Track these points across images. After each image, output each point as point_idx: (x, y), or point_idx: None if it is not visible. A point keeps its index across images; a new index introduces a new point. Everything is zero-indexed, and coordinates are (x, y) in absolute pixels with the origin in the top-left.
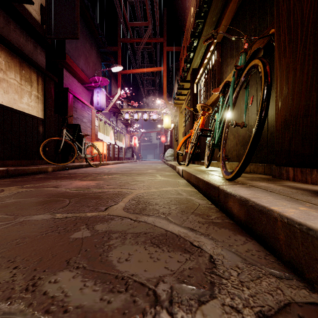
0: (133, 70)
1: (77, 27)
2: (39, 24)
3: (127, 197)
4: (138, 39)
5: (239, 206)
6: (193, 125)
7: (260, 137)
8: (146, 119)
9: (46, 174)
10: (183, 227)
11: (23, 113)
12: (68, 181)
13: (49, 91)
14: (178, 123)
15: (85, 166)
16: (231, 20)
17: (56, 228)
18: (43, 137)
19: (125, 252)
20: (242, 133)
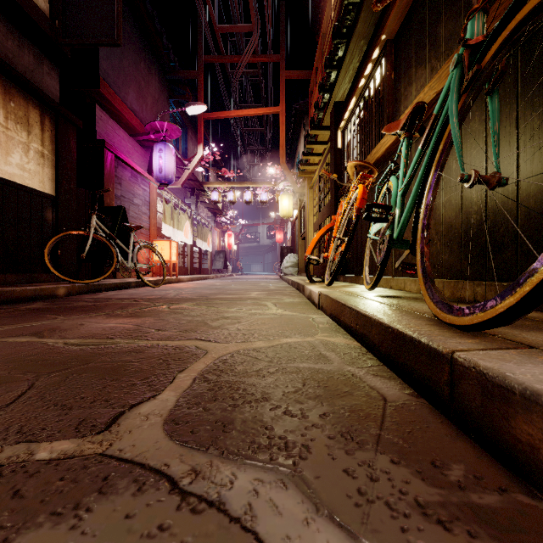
0: (225, 113)
1: (118, 23)
2: (45, 17)
3: (191, 369)
4: (234, 58)
5: None
6: (336, 209)
7: None
8: (250, 201)
9: (50, 301)
10: None
11: (11, 184)
12: (81, 317)
13: (67, 145)
14: (305, 207)
15: (134, 285)
16: None
17: None
18: (54, 230)
19: None
20: (446, 217)
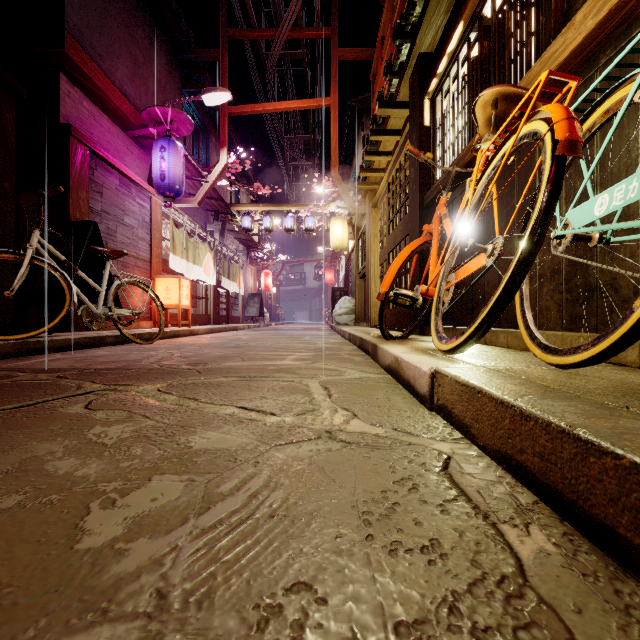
0: (257, 106)
1: None
2: None
3: None
4: (270, 32)
5: None
6: (421, 222)
7: None
8: (291, 229)
9: None
10: None
11: None
12: None
13: None
14: (366, 233)
15: (113, 341)
16: None
17: None
18: None
19: None
20: None
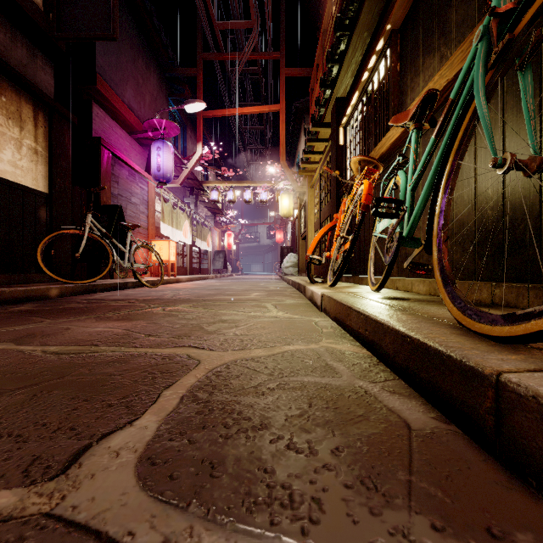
0: (225, 111)
1: (114, 16)
2: (38, 10)
3: (179, 384)
4: (234, 55)
5: None
6: (338, 207)
7: None
8: (249, 200)
9: (41, 302)
10: None
11: (3, 181)
12: (69, 321)
13: (61, 141)
14: (306, 206)
15: (131, 286)
16: None
17: None
18: (48, 229)
19: None
20: (457, 214)
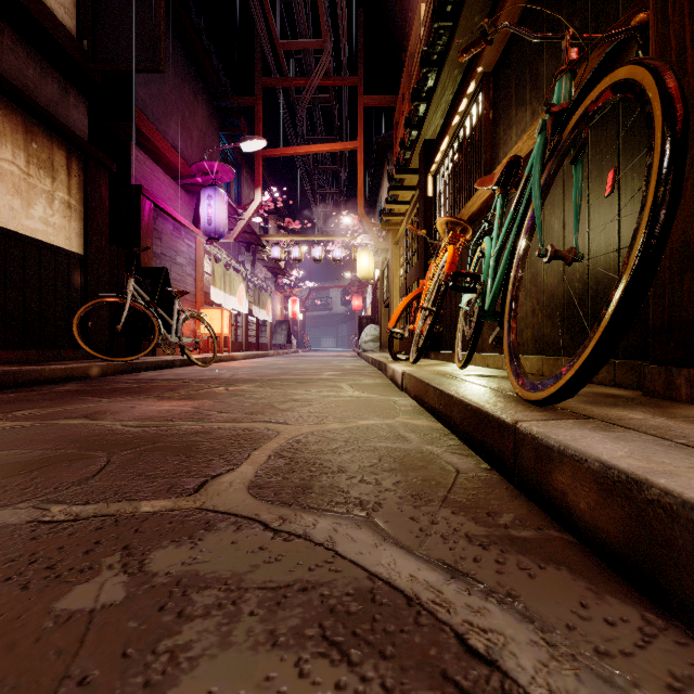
0: (289, 149)
1: (161, 44)
2: (71, 38)
3: (264, 447)
4: (301, 80)
5: (598, 494)
6: (426, 271)
7: (650, 281)
8: (320, 259)
9: (84, 382)
10: (423, 559)
11: (34, 241)
12: (129, 400)
13: (97, 192)
14: (389, 267)
15: (179, 364)
16: (519, 17)
17: (27, 563)
18: (82, 297)
19: (224, 690)
20: (548, 285)
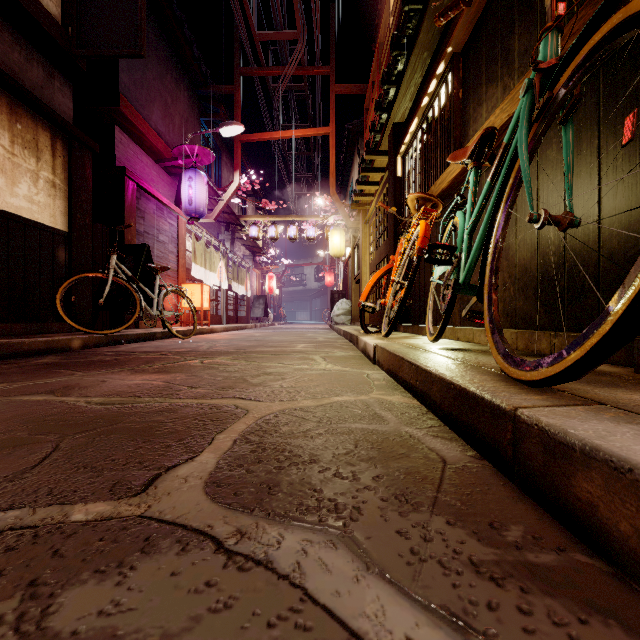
0: (266, 134)
1: (142, 31)
2: (56, 24)
3: (230, 429)
4: (276, 70)
5: None
6: (395, 248)
7: None
8: (294, 238)
9: (64, 354)
10: (420, 605)
11: (18, 218)
12: (102, 373)
13: (82, 173)
14: (360, 245)
15: (160, 336)
16: None
17: None
18: (66, 272)
19: None
20: (520, 258)
